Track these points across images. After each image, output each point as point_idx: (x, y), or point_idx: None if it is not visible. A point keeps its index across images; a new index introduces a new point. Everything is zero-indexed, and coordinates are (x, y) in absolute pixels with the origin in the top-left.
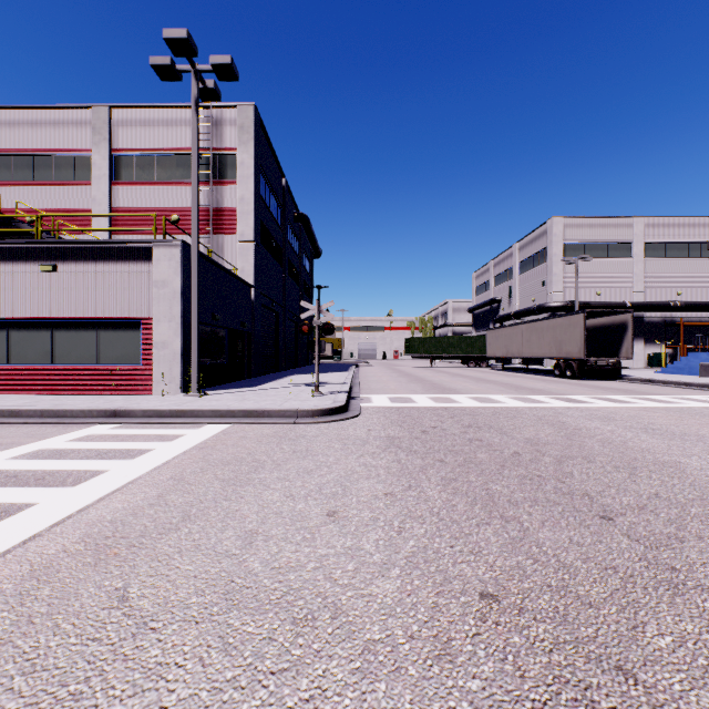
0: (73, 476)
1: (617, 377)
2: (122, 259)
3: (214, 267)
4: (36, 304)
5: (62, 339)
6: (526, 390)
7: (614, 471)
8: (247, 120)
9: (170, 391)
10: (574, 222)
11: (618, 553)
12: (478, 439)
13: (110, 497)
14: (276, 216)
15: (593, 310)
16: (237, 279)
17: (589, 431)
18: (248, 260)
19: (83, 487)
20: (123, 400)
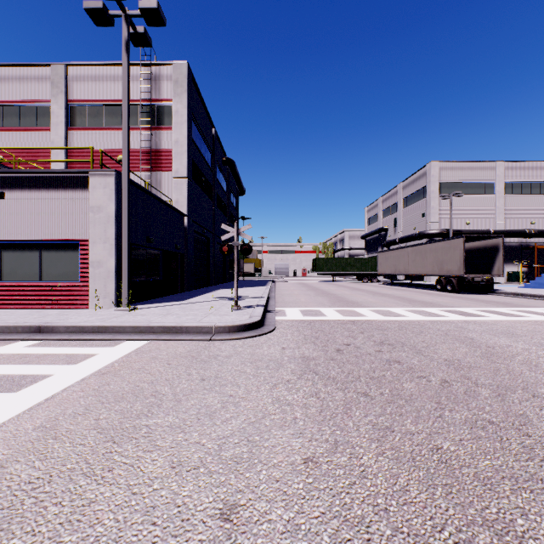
0: None
1: (490, 291)
2: (62, 187)
3: (149, 197)
4: None
5: (9, 259)
6: (419, 303)
7: None
8: (181, 75)
9: (104, 305)
10: (448, 165)
11: None
12: (395, 360)
13: None
14: (207, 159)
15: (470, 235)
16: (171, 208)
17: (504, 350)
18: (182, 193)
19: None
20: (56, 315)
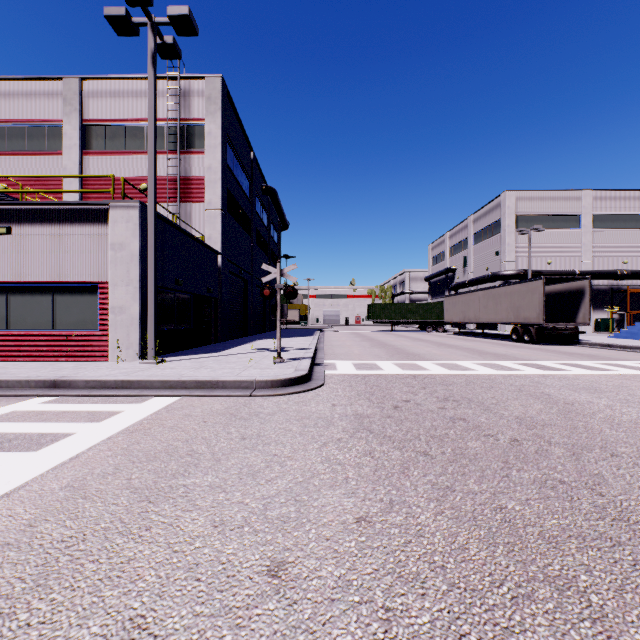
0: None
1: (574, 341)
2: (78, 221)
3: (178, 232)
4: None
5: (17, 304)
6: (490, 355)
7: None
8: (214, 91)
9: (127, 358)
10: (526, 195)
11: None
12: (460, 418)
13: None
14: (244, 187)
15: (551, 277)
16: (203, 246)
17: (584, 406)
18: (215, 228)
19: None
20: (72, 368)
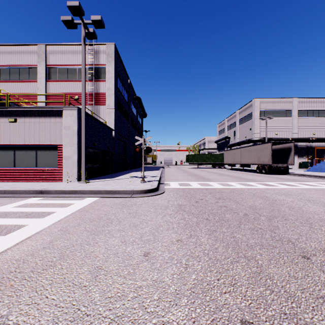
0: (7, 229)
1: (286, 173)
2: (48, 116)
3: (94, 120)
4: (6, 137)
5: (19, 155)
6: (244, 179)
7: (300, 225)
8: (111, 51)
9: (71, 180)
10: (265, 100)
11: (321, 285)
12: (224, 206)
13: (22, 243)
14: (125, 97)
15: (275, 141)
16: (106, 126)
17: (281, 201)
18: (111, 117)
19: (10, 236)
20: (47, 185)
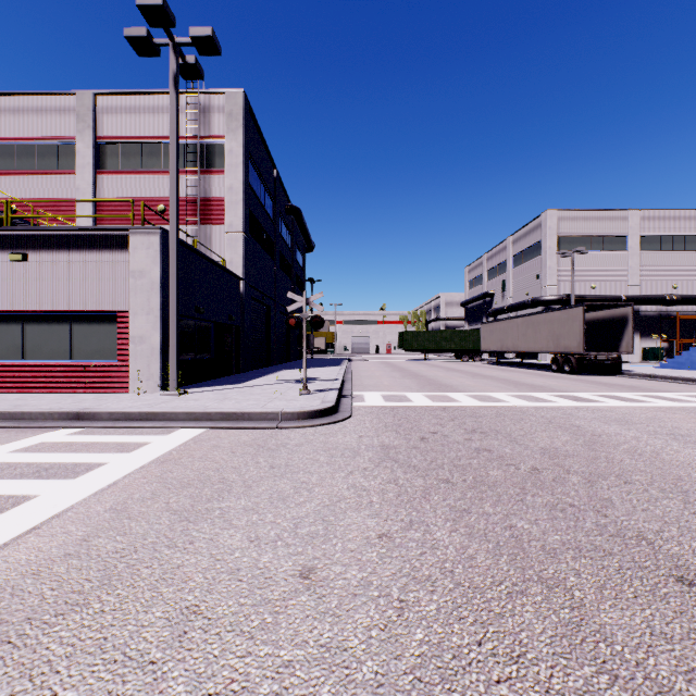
0: None
1: (617, 372)
2: (97, 248)
3: (198, 257)
4: (5, 295)
5: (33, 333)
6: (526, 386)
7: (662, 497)
8: (236, 107)
9: (147, 389)
10: (569, 214)
11: None
12: (485, 449)
13: (17, 542)
14: (267, 208)
15: (592, 303)
16: (224, 271)
17: (611, 438)
18: (237, 252)
19: None
20: (93, 400)
